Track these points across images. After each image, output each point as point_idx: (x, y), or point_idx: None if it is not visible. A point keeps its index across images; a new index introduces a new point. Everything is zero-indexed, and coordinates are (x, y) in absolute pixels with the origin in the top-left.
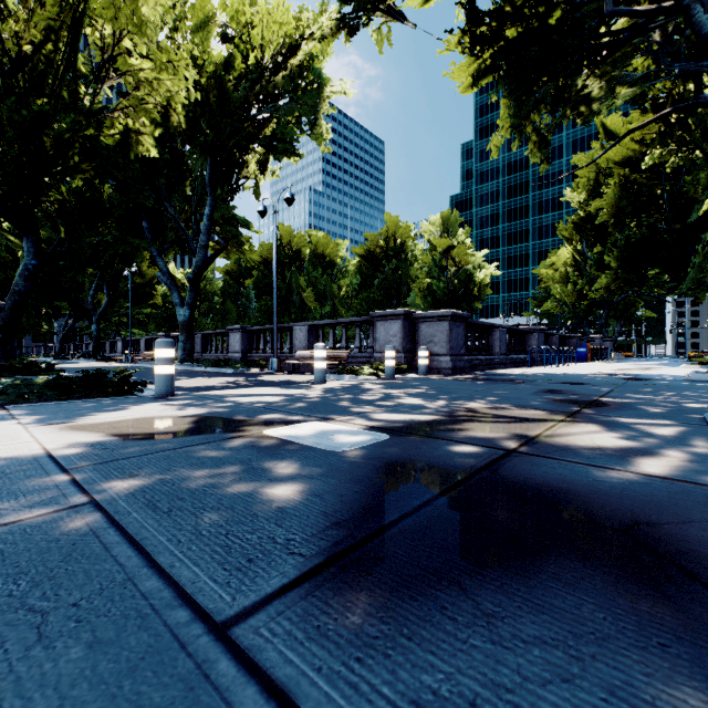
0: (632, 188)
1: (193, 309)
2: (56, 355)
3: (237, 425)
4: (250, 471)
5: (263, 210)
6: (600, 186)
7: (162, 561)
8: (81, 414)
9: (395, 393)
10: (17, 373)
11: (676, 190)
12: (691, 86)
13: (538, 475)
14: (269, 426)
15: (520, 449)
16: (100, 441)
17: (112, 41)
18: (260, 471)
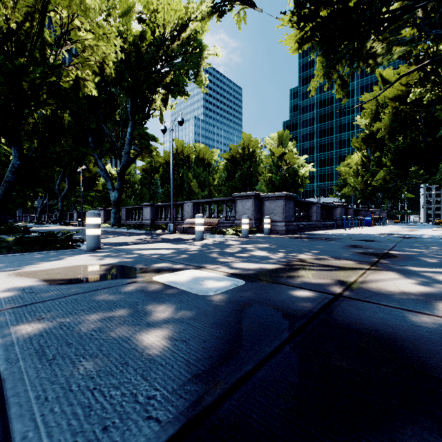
0: (400, 115)
1: (120, 192)
2: (37, 222)
3: (135, 272)
4: (134, 315)
5: (164, 129)
6: (379, 114)
7: (17, 429)
8: (30, 263)
9: (249, 247)
10: (4, 233)
11: (429, 116)
12: (441, 47)
13: (364, 319)
14: (158, 273)
15: (344, 294)
16: (31, 286)
17: (67, 21)
18: (142, 315)
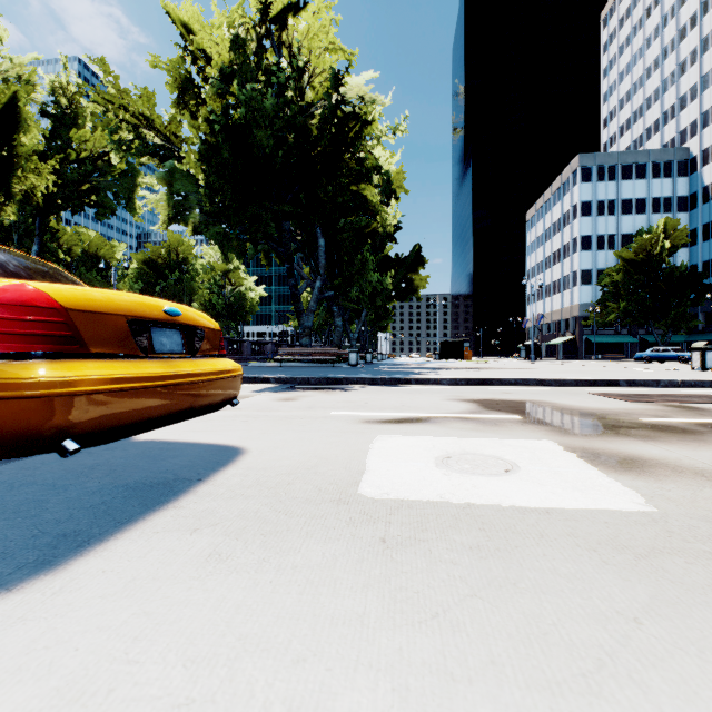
0: None
1: None
2: None
3: None
4: None
5: (105, 267)
6: None
7: None
8: None
9: None
10: None
11: None
12: None
13: None
14: None
15: None
16: None
17: None
18: None
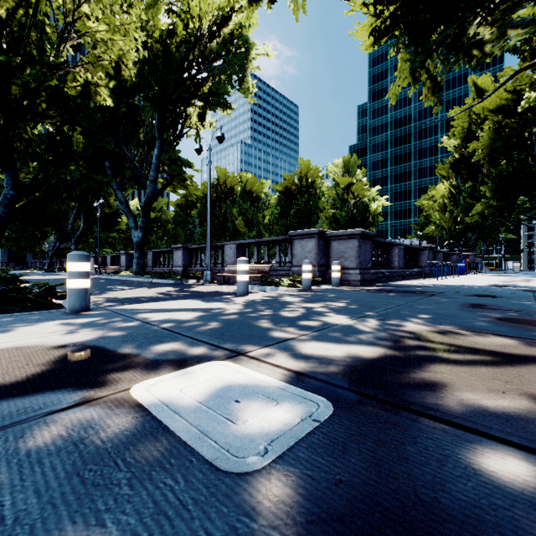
0: (504, 131)
1: (144, 231)
2: (47, 269)
3: (108, 367)
4: None
5: (199, 148)
6: (472, 133)
7: None
8: None
9: (316, 307)
10: None
11: None
12: None
13: None
14: (151, 370)
15: None
16: None
17: (72, 6)
18: None
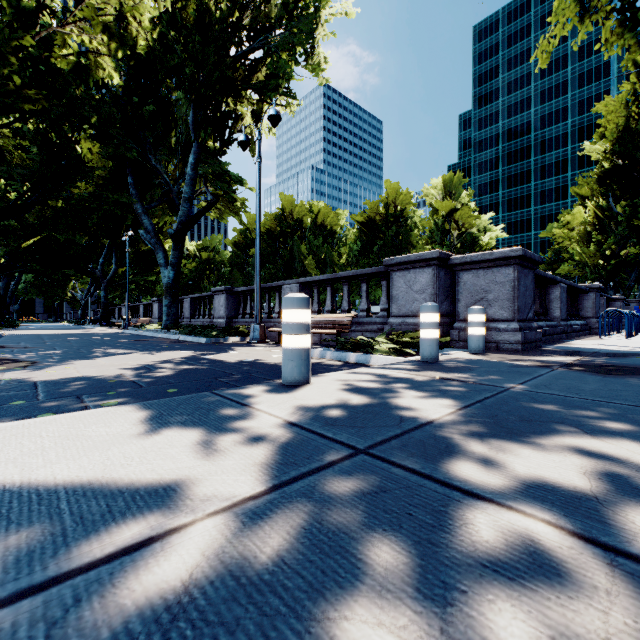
0: None
1: (177, 269)
2: (79, 321)
3: None
4: None
5: (244, 140)
6: (630, 132)
7: None
8: None
9: (610, 502)
10: None
11: None
12: None
13: None
14: None
15: None
16: None
17: None
18: None
